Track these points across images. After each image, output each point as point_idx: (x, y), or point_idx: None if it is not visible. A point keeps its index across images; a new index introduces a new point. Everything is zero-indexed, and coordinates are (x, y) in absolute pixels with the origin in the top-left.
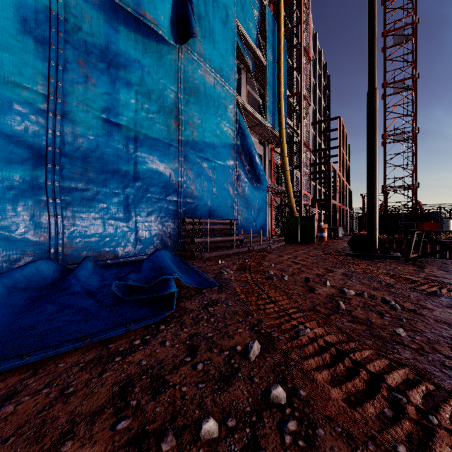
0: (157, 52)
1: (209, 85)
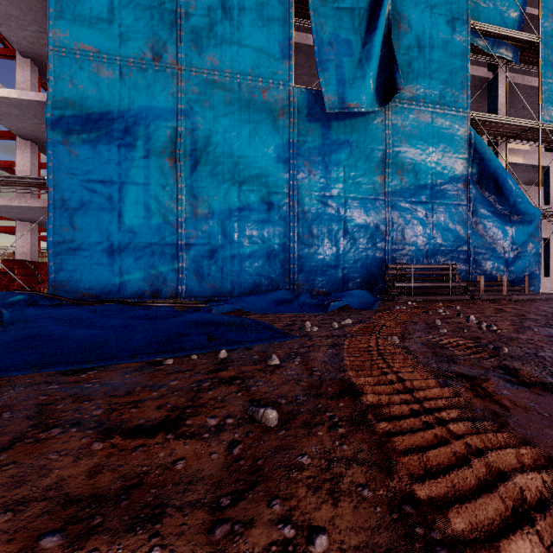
0: (363, 124)
1: (424, 124)
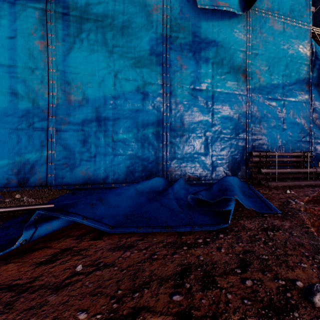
0: (228, 27)
1: (277, 32)
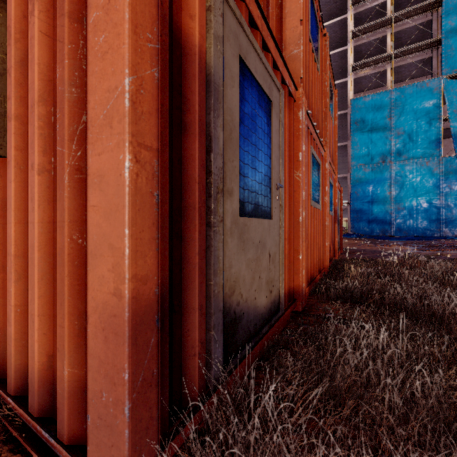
0: None
1: None
